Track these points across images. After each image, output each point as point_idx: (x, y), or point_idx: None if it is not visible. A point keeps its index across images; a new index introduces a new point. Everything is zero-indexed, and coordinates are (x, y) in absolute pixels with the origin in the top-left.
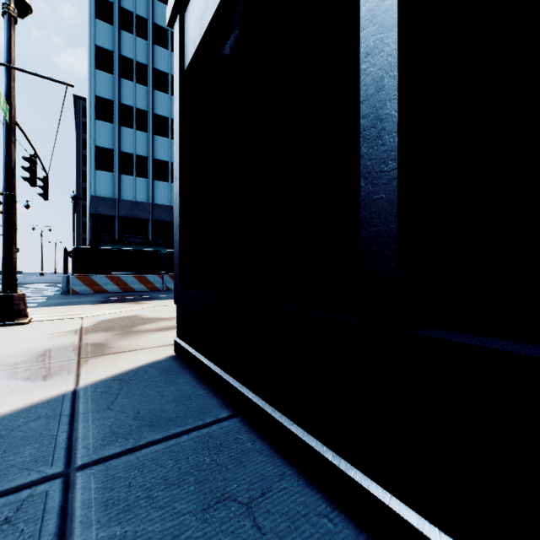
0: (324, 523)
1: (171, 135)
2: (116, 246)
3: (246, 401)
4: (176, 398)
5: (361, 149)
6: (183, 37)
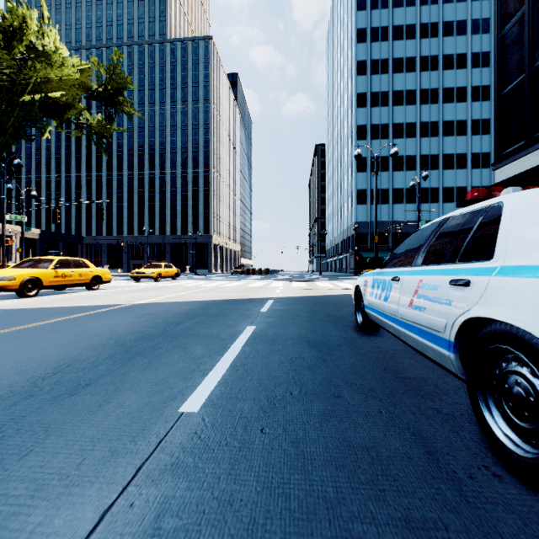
0: None
1: (405, 168)
2: (369, 253)
3: None
4: None
5: None
6: None
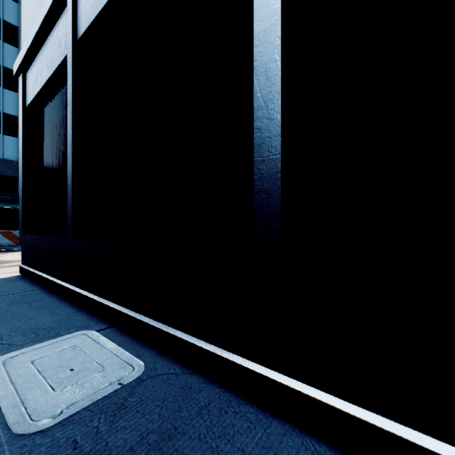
0: (56, 302)
1: None
2: None
3: (46, 280)
4: (12, 287)
5: (68, 185)
6: (25, 87)
